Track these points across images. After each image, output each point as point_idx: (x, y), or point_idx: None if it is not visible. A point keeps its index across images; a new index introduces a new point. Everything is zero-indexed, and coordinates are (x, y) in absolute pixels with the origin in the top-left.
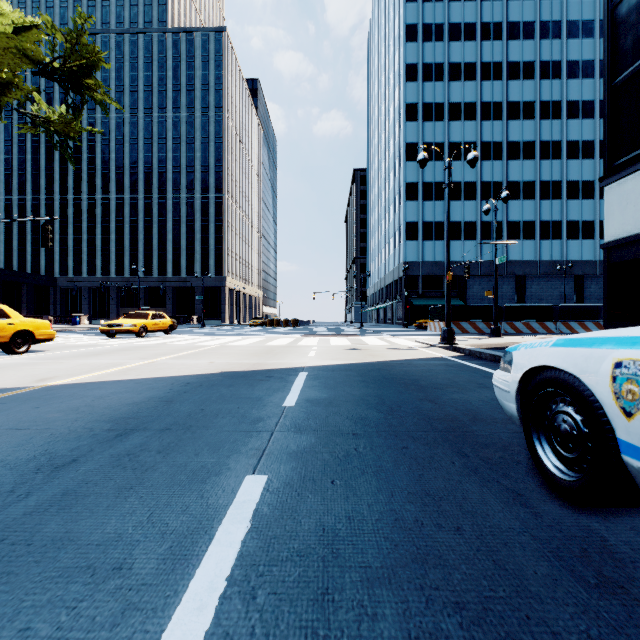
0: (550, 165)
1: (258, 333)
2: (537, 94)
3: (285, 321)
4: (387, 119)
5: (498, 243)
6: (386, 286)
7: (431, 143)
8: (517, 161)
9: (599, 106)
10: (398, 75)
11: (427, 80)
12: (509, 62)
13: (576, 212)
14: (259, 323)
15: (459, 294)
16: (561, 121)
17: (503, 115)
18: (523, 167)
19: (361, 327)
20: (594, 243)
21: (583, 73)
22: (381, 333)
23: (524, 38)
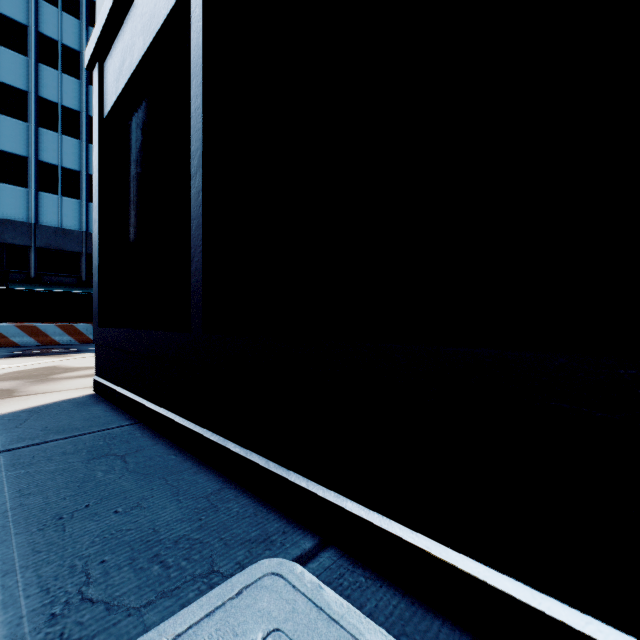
0: None
1: None
2: None
3: None
4: None
5: None
6: None
7: (56, 41)
8: None
9: None
10: None
11: None
12: None
13: None
14: None
15: None
16: None
17: None
18: None
19: None
20: None
21: None
22: None
23: None
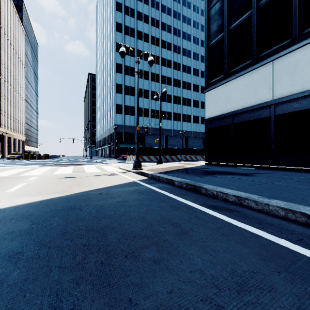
0: (177, 89)
1: (2, 165)
2: (172, 58)
3: (38, 155)
4: (106, 49)
5: (161, 115)
6: (106, 137)
7: (129, 66)
8: (165, 85)
9: (192, 70)
10: (112, 26)
11: (127, 34)
12: (162, 40)
13: (185, 111)
14: (16, 157)
15: (141, 142)
16: (180, 72)
17: (160, 63)
18: (167, 88)
19: (90, 159)
20: (191, 124)
21: (188, 55)
22: (100, 162)
23: (167, 31)
